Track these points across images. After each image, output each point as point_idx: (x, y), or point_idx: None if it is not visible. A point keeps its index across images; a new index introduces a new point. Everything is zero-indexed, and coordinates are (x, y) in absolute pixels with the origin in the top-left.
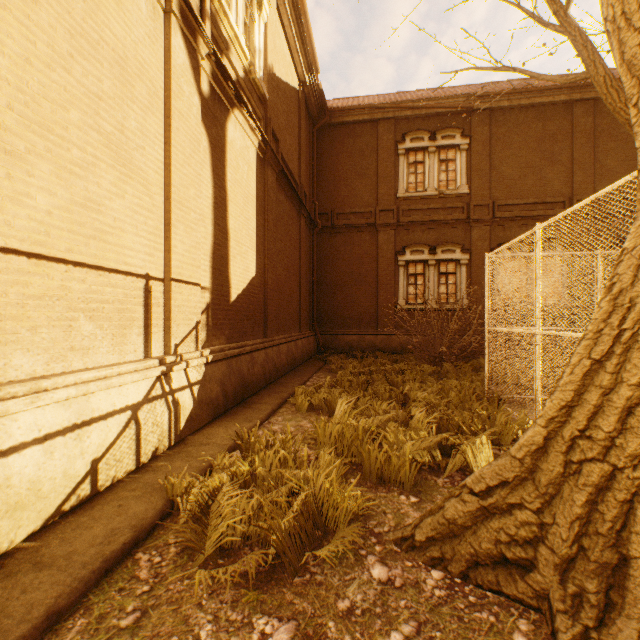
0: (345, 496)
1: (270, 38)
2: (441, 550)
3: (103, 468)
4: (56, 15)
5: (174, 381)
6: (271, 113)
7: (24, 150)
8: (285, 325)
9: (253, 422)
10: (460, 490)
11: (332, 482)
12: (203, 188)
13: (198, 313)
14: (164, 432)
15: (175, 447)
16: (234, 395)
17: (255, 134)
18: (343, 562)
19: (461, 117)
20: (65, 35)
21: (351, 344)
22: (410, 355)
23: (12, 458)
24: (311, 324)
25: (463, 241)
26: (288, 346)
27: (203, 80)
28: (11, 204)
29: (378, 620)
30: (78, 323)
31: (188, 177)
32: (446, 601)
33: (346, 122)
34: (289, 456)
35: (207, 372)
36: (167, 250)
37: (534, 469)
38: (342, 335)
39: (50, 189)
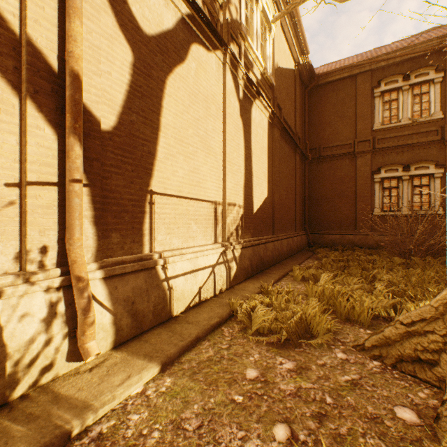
0: (323, 319)
1: (276, 46)
2: (380, 352)
3: (202, 292)
4: (184, 90)
5: (228, 256)
6: (276, 93)
7: (175, 153)
8: (285, 227)
9: (268, 283)
10: (394, 322)
11: (315, 311)
12: (239, 150)
13: (237, 220)
14: (224, 281)
15: (229, 289)
16: (256, 267)
17: (267, 110)
18: (321, 348)
19: (435, 56)
20: (187, 97)
21: (334, 241)
22: (383, 250)
23: (176, 279)
24: (303, 226)
25: (437, 158)
26: (287, 241)
27: (239, 90)
28: (172, 176)
29: (338, 370)
30: (191, 225)
31: (233, 147)
32: (379, 373)
33: (330, 81)
34: (290, 299)
35: (242, 252)
36: (224, 187)
37: (444, 313)
38: (327, 234)
39: (183, 167)
